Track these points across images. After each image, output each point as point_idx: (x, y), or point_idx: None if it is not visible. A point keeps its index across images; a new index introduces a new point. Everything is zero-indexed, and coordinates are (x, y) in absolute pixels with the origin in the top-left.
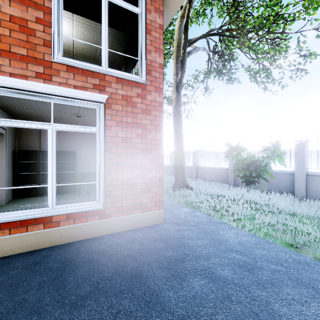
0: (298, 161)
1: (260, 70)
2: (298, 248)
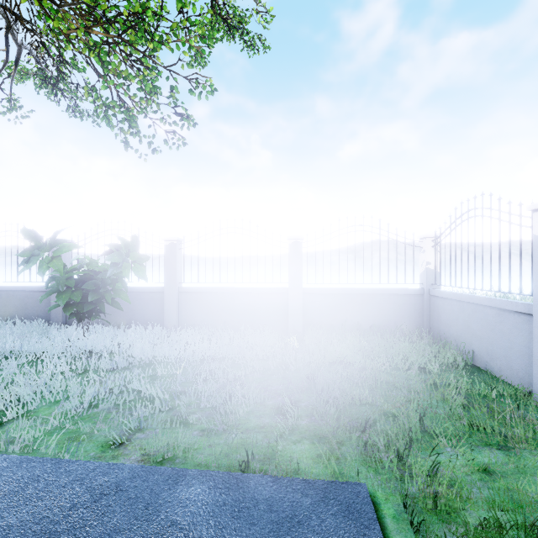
0: (169, 271)
1: (114, 104)
2: (123, 446)
